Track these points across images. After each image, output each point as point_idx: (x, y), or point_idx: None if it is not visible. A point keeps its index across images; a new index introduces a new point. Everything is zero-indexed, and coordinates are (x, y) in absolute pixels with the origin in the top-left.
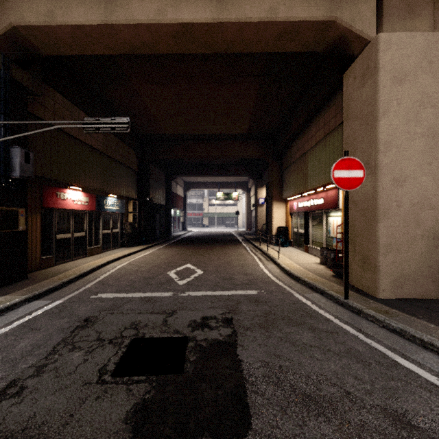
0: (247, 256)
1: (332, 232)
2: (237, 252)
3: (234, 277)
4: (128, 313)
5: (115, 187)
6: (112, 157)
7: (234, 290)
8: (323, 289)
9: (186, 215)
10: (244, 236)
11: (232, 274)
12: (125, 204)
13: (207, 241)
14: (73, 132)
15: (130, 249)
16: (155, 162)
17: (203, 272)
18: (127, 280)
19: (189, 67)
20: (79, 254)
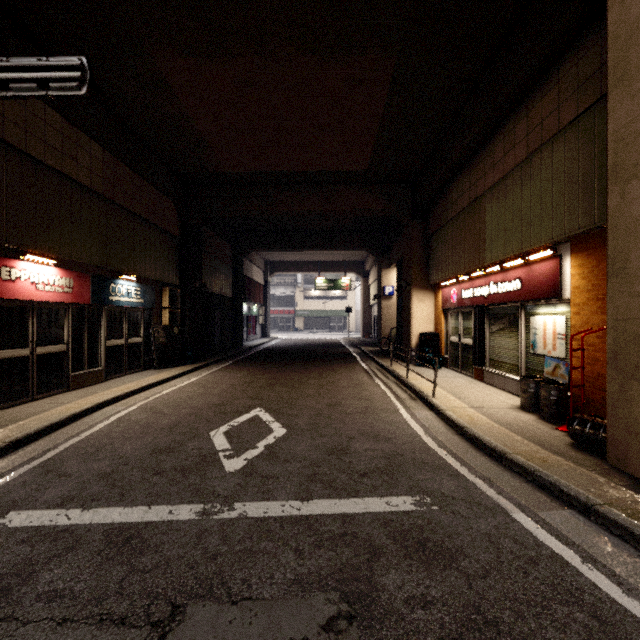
0: (372, 387)
1: (541, 346)
2: (352, 380)
3: (352, 446)
4: (27, 623)
5: (133, 262)
6: (127, 207)
7: (356, 495)
8: (587, 501)
9: (268, 314)
10: (360, 347)
11: (348, 435)
12: (155, 294)
13: (300, 357)
14: (31, 148)
15: (161, 373)
16: (213, 224)
17: (286, 431)
18: (113, 458)
19: (259, 10)
20: (50, 386)
